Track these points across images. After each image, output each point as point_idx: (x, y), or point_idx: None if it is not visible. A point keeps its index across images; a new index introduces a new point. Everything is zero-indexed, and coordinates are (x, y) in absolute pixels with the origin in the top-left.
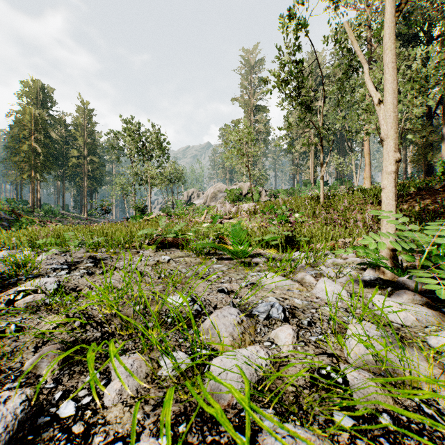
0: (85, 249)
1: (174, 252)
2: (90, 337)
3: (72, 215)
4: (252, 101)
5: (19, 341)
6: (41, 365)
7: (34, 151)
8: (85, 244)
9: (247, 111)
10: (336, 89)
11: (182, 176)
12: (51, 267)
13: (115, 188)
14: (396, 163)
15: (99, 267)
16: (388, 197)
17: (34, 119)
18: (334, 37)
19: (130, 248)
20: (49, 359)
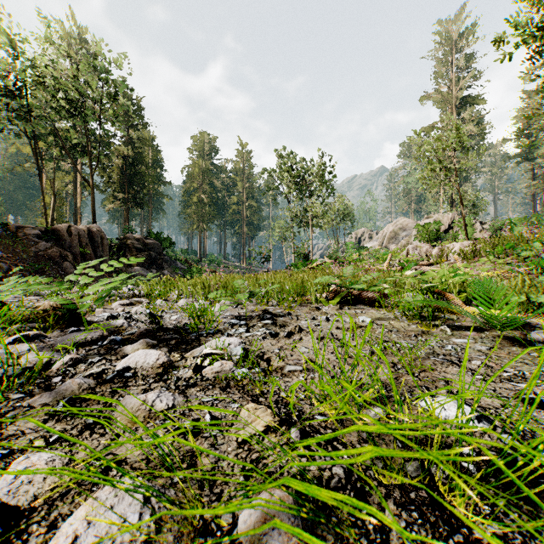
0: (255, 301)
1: (365, 311)
2: (327, 476)
3: (232, 264)
4: (455, 94)
5: (218, 449)
6: (269, 543)
7: (201, 202)
8: (252, 295)
9: (446, 110)
10: None
11: (350, 213)
12: (229, 321)
13: (273, 233)
14: None
15: (279, 326)
16: None
17: (201, 170)
18: None
19: (302, 302)
20: (284, 537)
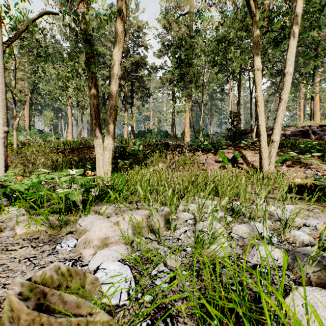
0: None
1: None
2: None
3: None
4: None
5: None
6: None
7: None
8: None
9: None
10: (30, 63)
11: None
12: None
13: None
14: (6, 133)
15: None
16: (0, 153)
17: None
18: (23, 22)
19: None
20: None
